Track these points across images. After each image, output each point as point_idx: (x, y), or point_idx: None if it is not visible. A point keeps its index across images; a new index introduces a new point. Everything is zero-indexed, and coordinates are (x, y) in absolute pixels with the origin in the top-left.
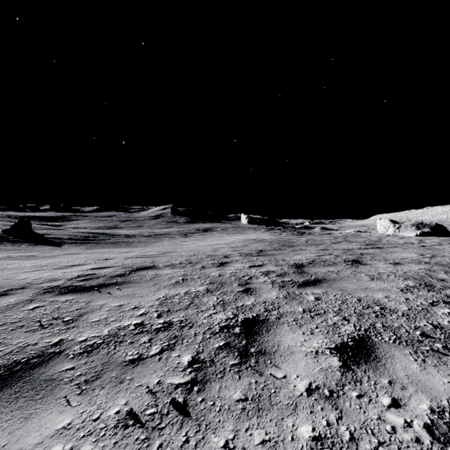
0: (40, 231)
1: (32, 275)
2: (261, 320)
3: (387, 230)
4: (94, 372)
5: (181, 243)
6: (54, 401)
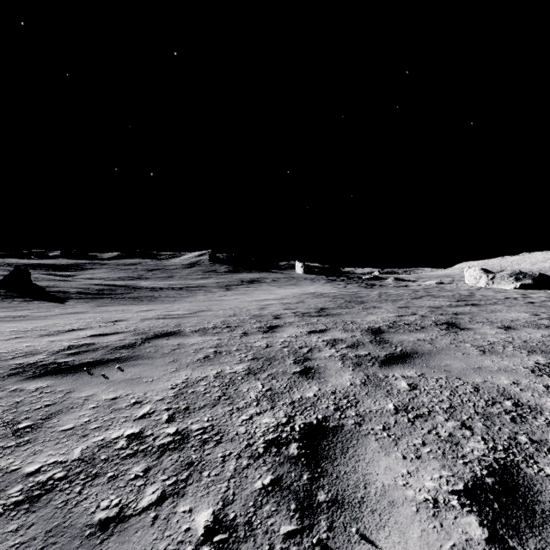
0: (42, 283)
1: (5, 345)
2: (332, 429)
3: (477, 281)
4: None
5: (220, 298)
6: None
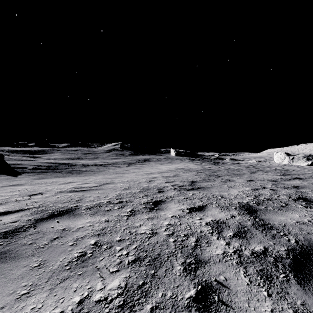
0: (12, 162)
1: None
2: None
3: (283, 160)
4: None
5: (123, 172)
6: None
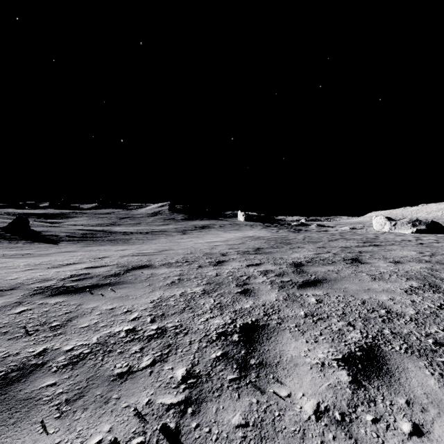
0: (38, 228)
1: (24, 274)
2: (261, 326)
3: (383, 227)
4: (77, 389)
5: (179, 240)
6: (28, 427)
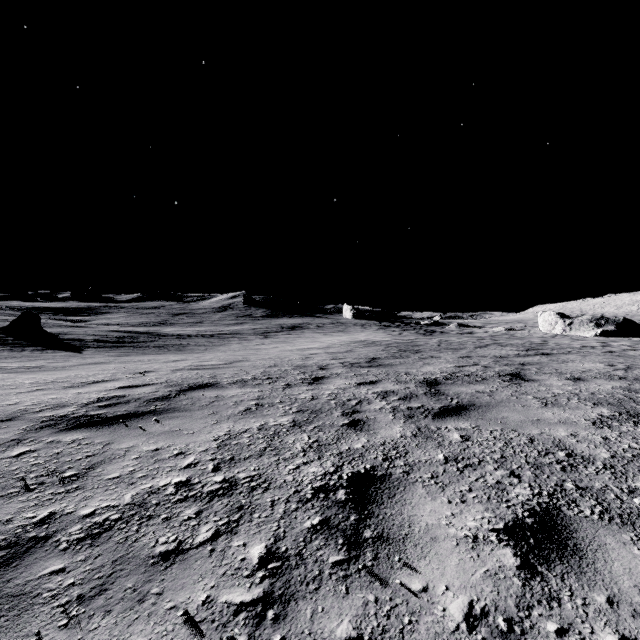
0: (53, 330)
1: (29, 398)
2: (380, 477)
3: (553, 327)
4: (97, 578)
5: (257, 347)
6: None
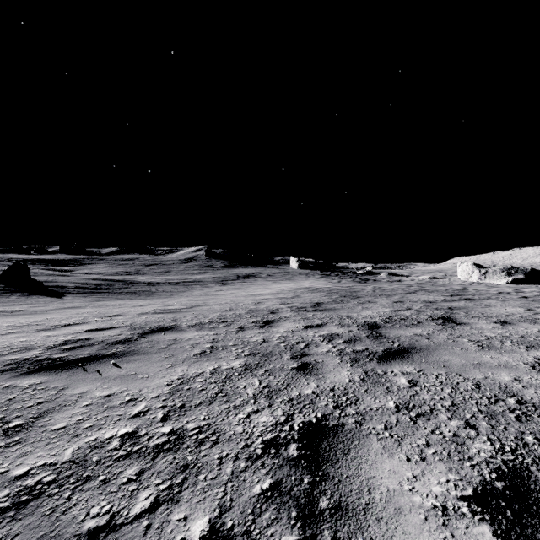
0: (40, 278)
1: (0, 340)
2: (332, 428)
3: (470, 276)
4: None
5: (216, 293)
6: None
